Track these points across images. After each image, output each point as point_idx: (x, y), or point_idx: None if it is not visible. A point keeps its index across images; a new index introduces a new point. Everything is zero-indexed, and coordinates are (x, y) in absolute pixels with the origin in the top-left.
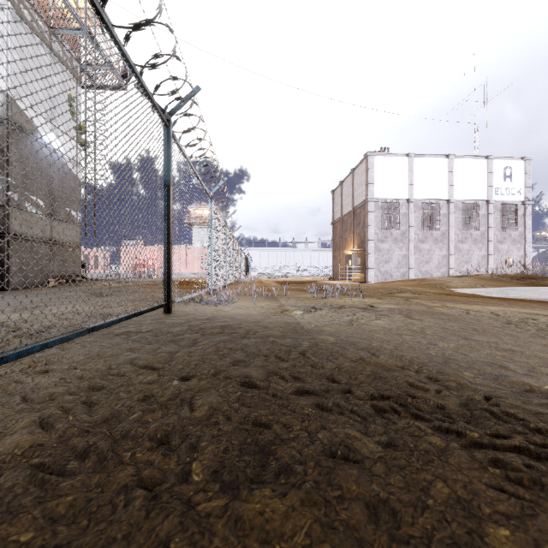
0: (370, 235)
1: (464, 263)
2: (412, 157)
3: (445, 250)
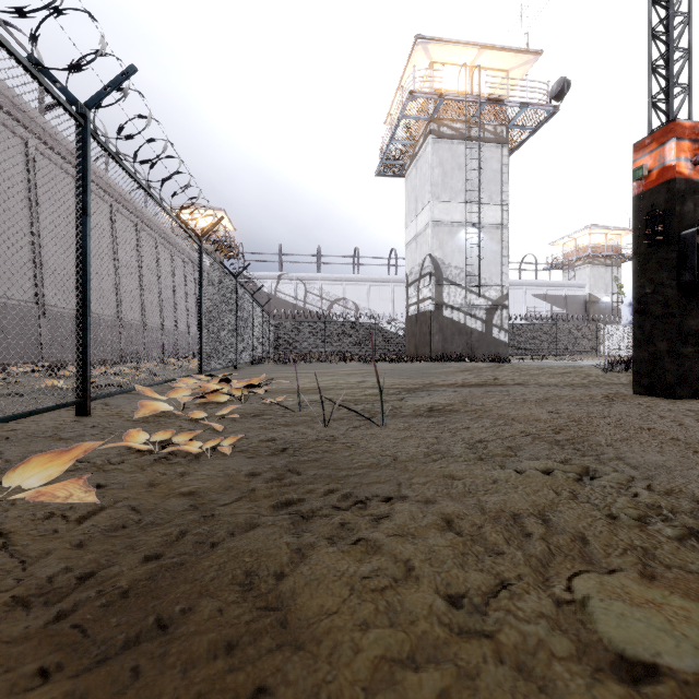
0: None
1: None
2: None
3: None
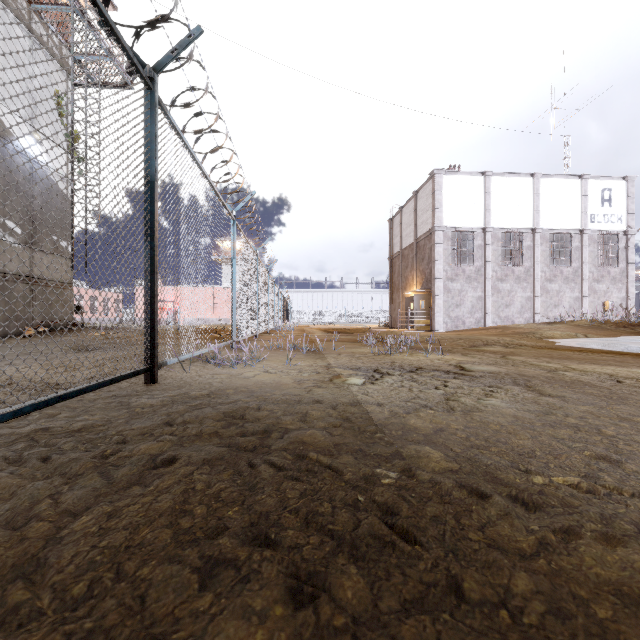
0: (437, 272)
1: (553, 307)
2: (489, 176)
3: (530, 291)
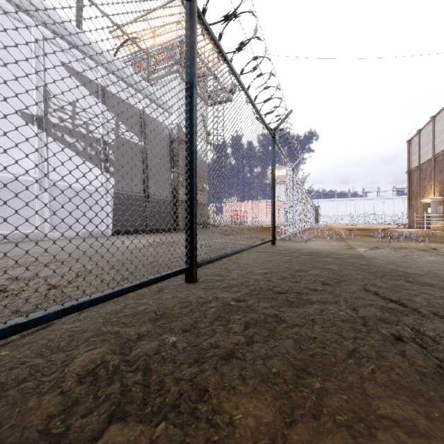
0: None
1: None
2: None
3: None
